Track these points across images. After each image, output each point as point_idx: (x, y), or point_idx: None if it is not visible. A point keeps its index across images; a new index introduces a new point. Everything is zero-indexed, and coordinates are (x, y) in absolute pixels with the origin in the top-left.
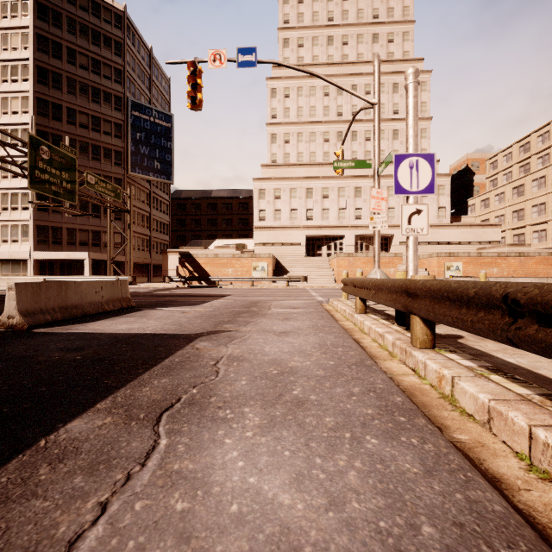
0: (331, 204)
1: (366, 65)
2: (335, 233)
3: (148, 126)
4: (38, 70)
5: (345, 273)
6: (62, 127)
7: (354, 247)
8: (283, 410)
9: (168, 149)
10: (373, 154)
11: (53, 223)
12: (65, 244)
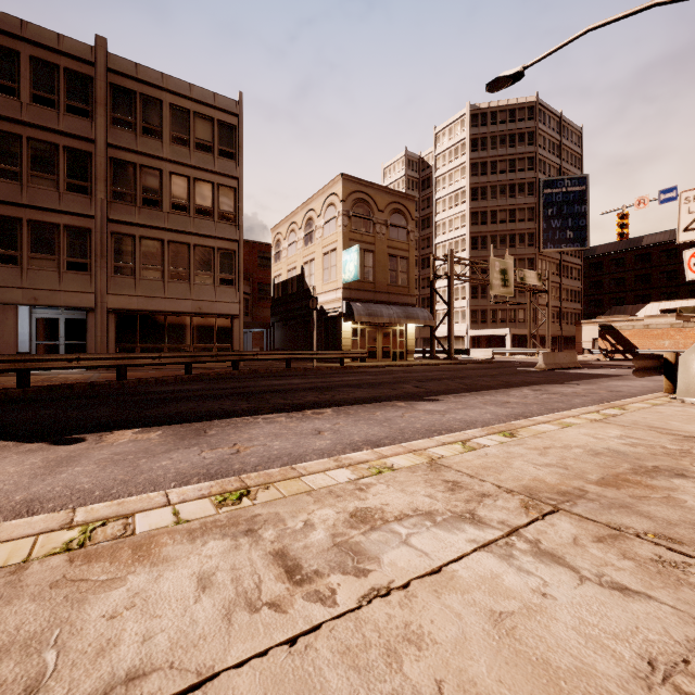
0: None
1: None
2: None
3: (560, 198)
4: (471, 191)
5: None
6: (487, 228)
7: None
8: (653, 382)
9: (582, 214)
10: None
11: (481, 307)
12: (489, 323)
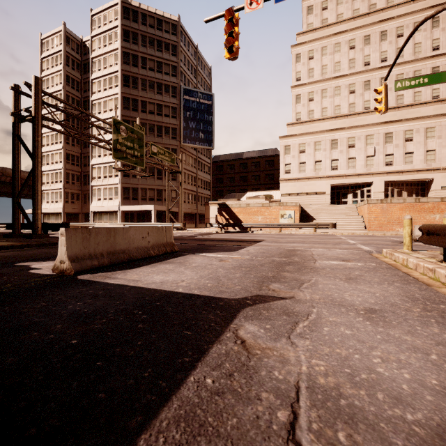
0: (357, 153)
1: (398, 7)
2: (361, 180)
3: (195, 106)
4: (123, 77)
5: (408, 219)
6: (138, 115)
7: (384, 194)
8: None
9: (209, 122)
10: (406, 97)
11: (133, 185)
12: (139, 200)
